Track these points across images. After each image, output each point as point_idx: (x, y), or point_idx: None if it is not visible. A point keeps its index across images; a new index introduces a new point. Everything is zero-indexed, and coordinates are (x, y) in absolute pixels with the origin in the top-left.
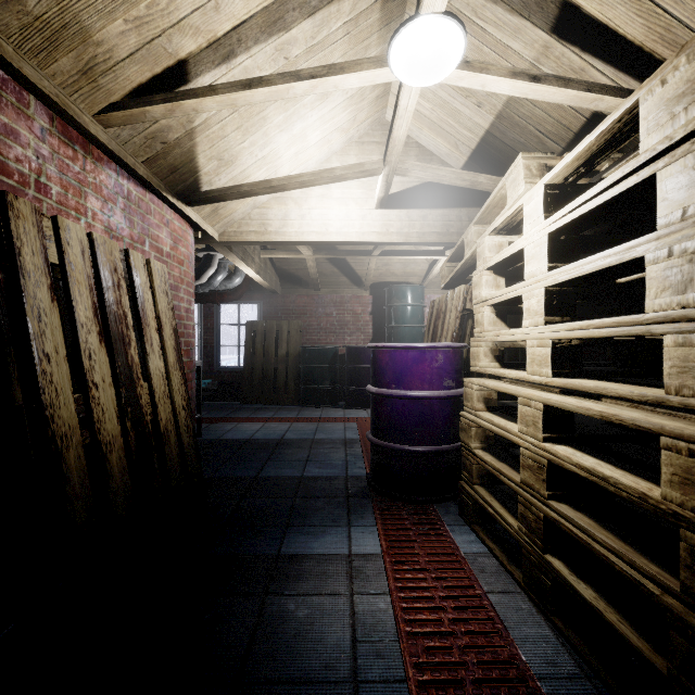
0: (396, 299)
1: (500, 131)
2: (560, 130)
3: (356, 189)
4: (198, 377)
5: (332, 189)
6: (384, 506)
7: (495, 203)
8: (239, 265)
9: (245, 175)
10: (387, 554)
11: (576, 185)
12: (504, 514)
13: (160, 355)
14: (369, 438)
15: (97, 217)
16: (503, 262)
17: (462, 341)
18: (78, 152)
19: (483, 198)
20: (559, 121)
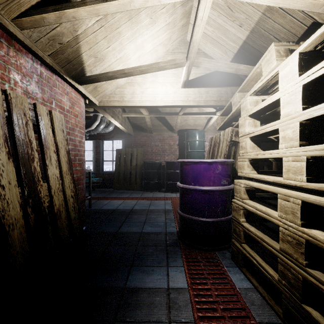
0: (191, 137)
1: (252, 41)
2: (289, 36)
3: (171, 77)
4: (89, 177)
5: (158, 77)
6: (188, 252)
7: (252, 78)
8: (111, 120)
9: (111, 68)
10: (191, 288)
11: (321, 52)
12: (265, 266)
13: (56, 166)
14: (178, 212)
15: (17, 84)
16: (261, 110)
17: (228, 158)
18: (3, 43)
19: (239, 81)
20: (289, 30)
